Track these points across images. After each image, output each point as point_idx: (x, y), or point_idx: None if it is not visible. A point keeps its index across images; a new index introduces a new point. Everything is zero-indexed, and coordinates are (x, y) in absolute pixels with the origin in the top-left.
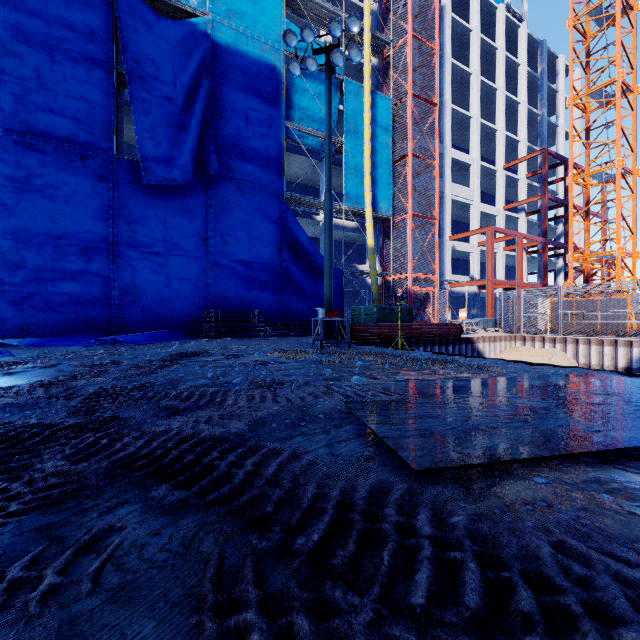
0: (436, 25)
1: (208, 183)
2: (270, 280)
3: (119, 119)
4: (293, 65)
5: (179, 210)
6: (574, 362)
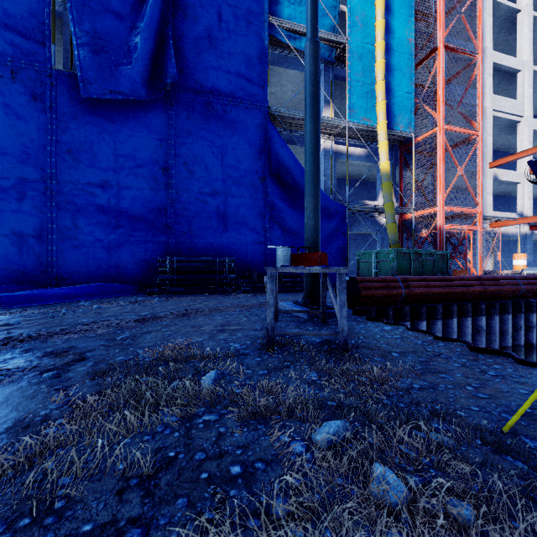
0: None
1: (169, 98)
2: (249, 219)
3: None
4: None
5: (132, 133)
6: None
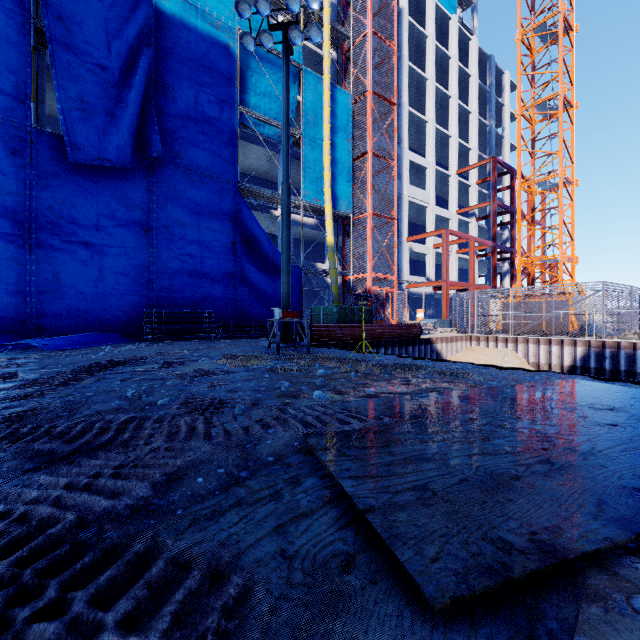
0: (395, 25)
1: (150, 167)
2: (223, 277)
3: (39, 85)
4: (247, 39)
5: (115, 195)
6: (524, 361)
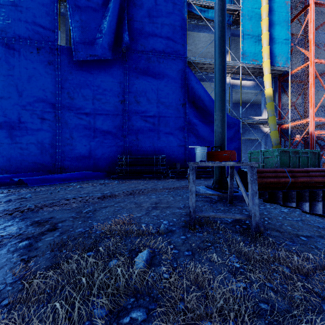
0: None
1: (124, 57)
2: (174, 130)
3: None
4: None
5: (103, 80)
6: None
